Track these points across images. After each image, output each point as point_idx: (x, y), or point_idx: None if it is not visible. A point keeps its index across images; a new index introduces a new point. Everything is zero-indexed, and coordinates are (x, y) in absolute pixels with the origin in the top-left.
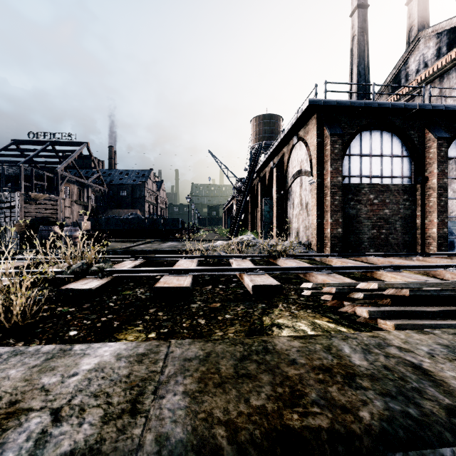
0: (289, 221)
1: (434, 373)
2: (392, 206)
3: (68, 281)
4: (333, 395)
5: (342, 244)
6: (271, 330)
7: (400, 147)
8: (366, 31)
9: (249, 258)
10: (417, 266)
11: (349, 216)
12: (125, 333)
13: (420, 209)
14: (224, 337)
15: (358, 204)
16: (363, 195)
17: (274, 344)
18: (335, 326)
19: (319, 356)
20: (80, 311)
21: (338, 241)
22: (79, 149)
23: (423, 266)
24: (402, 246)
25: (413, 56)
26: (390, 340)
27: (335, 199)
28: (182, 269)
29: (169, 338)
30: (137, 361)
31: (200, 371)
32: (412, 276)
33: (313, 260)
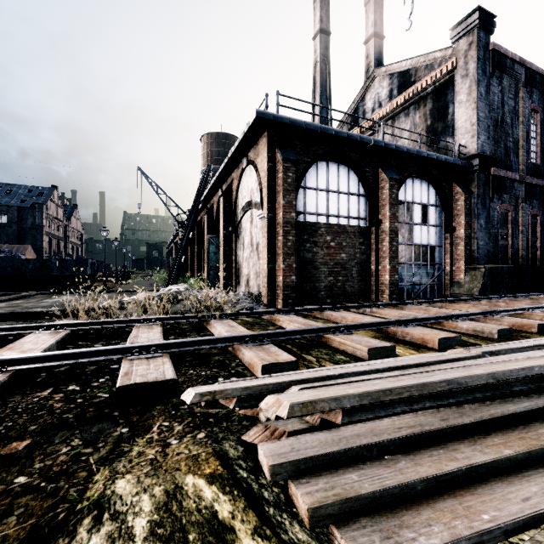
0: (239, 266)
1: None
2: (349, 250)
3: None
4: None
5: (296, 294)
6: (73, 532)
7: (357, 185)
8: (328, 60)
9: (164, 321)
10: (369, 324)
11: (305, 261)
12: None
13: (374, 254)
14: None
15: (315, 247)
16: (319, 236)
17: None
18: (215, 497)
19: None
20: None
21: (292, 292)
22: None
23: (375, 323)
24: (358, 294)
25: (370, 93)
26: None
27: (288, 239)
28: None
29: None
30: None
31: None
32: (362, 341)
33: (258, 318)
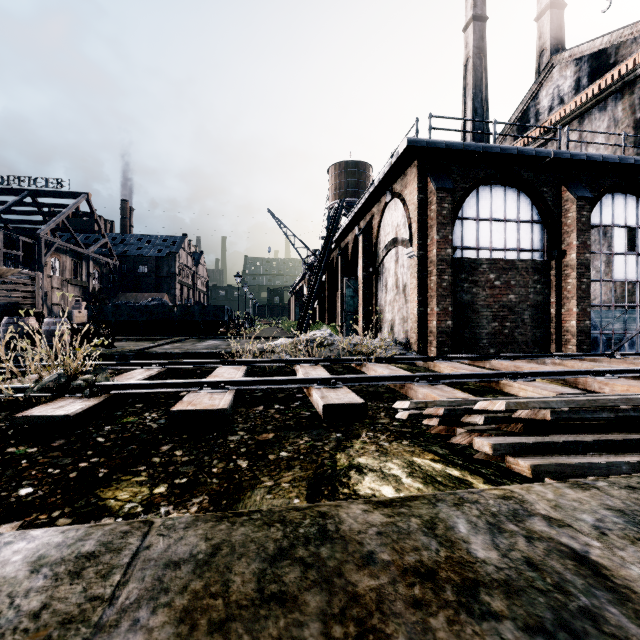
0: (381, 311)
1: (613, 572)
2: (519, 290)
3: (36, 403)
4: (439, 639)
5: (452, 342)
6: (347, 476)
7: (530, 210)
8: (484, 53)
9: (323, 363)
10: (554, 372)
11: (462, 304)
12: (115, 487)
13: (554, 295)
14: (274, 489)
15: (474, 287)
16: (480, 274)
17: (339, 520)
18: (444, 468)
19: (415, 544)
20: (46, 453)
21: (448, 339)
22: (74, 203)
23: (562, 372)
24: (531, 344)
25: (545, 88)
26: (531, 504)
27: (443, 279)
28: (220, 382)
29: (187, 494)
30: (70, 574)
31: (190, 592)
32: (548, 387)
33: (412, 365)
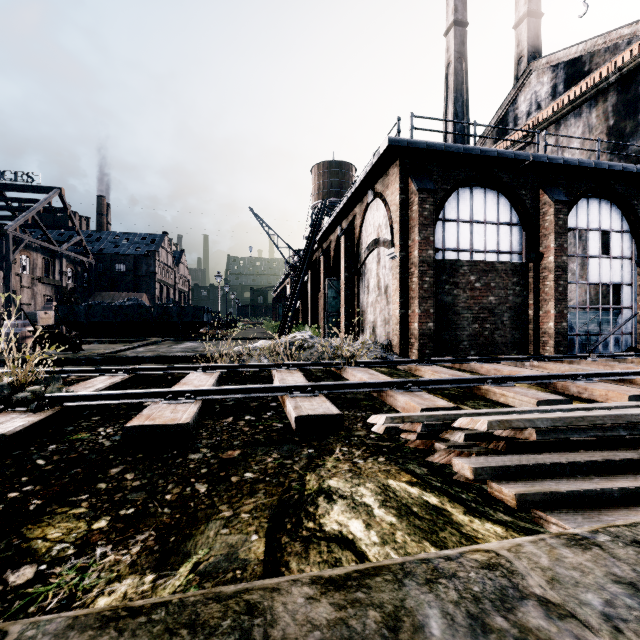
0: (363, 312)
1: None
2: (499, 292)
3: None
4: None
5: (434, 344)
6: (314, 503)
7: (509, 212)
8: (465, 57)
9: (301, 367)
10: (534, 376)
11: (443, 306)
12: (46, 523)
13: (533, 297)
14: (231, 521)
15: (455, 289)
16: (461, 276)
17: (271, 619)
18: (421, 493)
19: None
20: None
21: (429, 341)
22: (46, 199)
23: (541, 376)
24: (511, 346)
25: (523, 94)
26: (522, 578)
27: (424, 280)
28: (186, 391)
29: (131, 529)
30: None
31: None
32: (528, 393)
33: (393, 368)
